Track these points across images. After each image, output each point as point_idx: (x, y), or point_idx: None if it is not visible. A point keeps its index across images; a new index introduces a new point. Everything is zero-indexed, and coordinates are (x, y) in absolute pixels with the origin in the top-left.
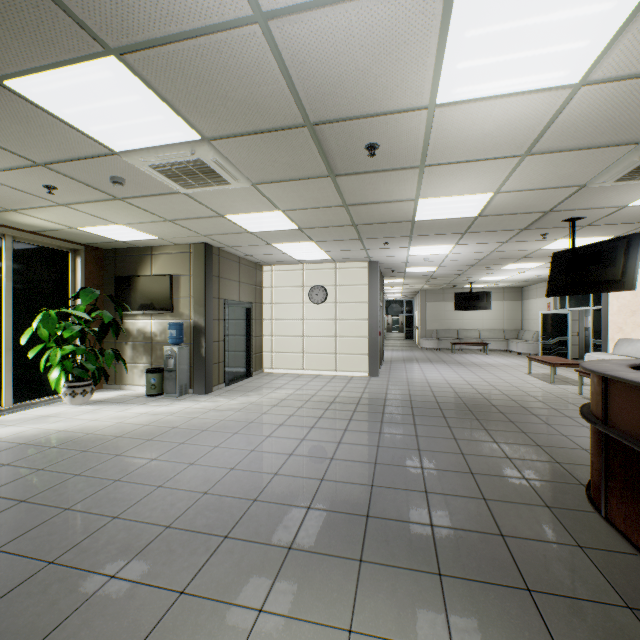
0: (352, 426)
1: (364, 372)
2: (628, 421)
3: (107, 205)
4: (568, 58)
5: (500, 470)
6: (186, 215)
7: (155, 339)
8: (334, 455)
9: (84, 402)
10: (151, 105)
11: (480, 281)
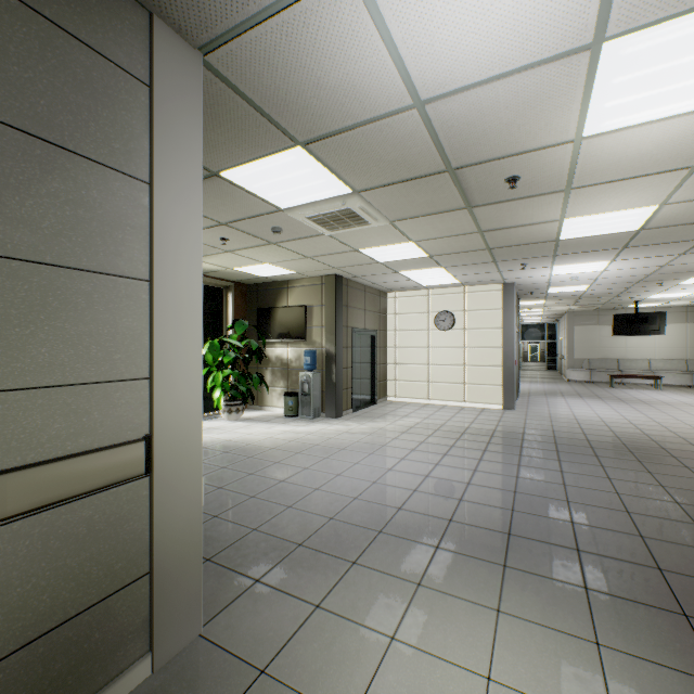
0: (487, 456)
1: (497, 404)
2: None
3: (262, 249)
4: None
5: (664, 513)
6: (324, 252)
7: (291, 365)
8: (470, 480)
9: (237, 419)
10: (318, 174)
11: (649, 299)
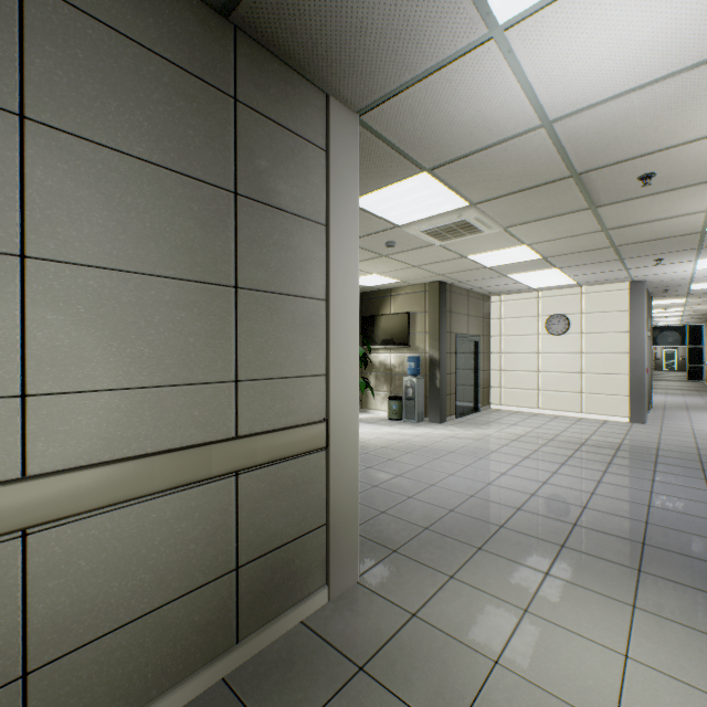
0: (612, 469)
1: (622, 417)
2: None
3: (372, 261)
4: None
5: None
6: (431, 260)
7: (394, 370)
8: (594, 491)
9: None
10: (438, 193)
11: None
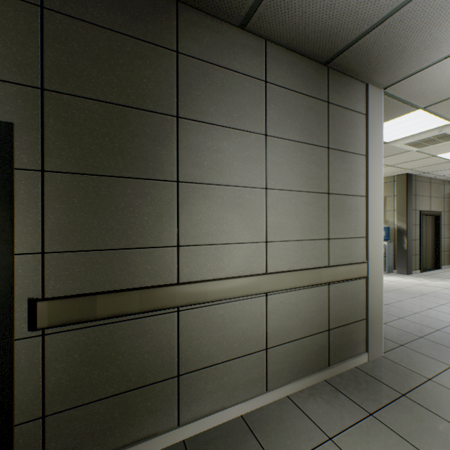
0: None
1: None
2: None
3: None
4: None
5: None
6: (404, 161)
7: None
8: None
9: None
10: (425, 119)
11: None
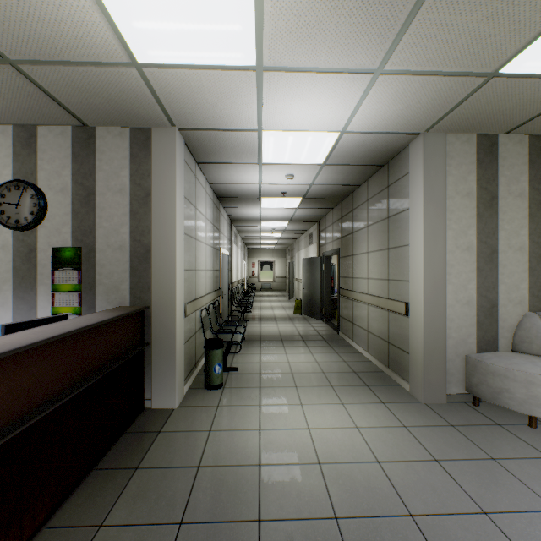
0: None
1: None
2: None
3: None
4: None
5: None
6: None
7: None
8: None
9: None
10: None
11: None
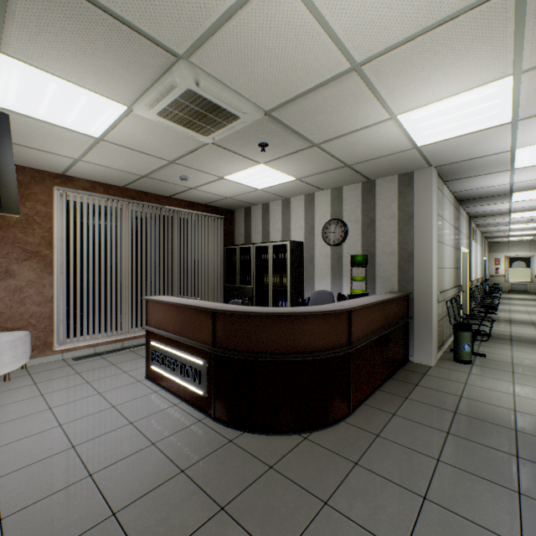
0: None
1: None
2: (359, 331)
3: None
4: (420, 121)
5: (373, 485)
6: None
7: None
8: None
9: None
10: None
11: None
